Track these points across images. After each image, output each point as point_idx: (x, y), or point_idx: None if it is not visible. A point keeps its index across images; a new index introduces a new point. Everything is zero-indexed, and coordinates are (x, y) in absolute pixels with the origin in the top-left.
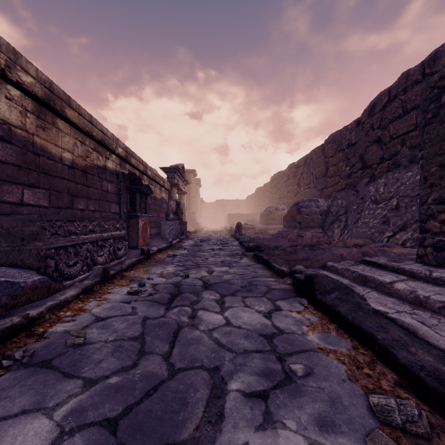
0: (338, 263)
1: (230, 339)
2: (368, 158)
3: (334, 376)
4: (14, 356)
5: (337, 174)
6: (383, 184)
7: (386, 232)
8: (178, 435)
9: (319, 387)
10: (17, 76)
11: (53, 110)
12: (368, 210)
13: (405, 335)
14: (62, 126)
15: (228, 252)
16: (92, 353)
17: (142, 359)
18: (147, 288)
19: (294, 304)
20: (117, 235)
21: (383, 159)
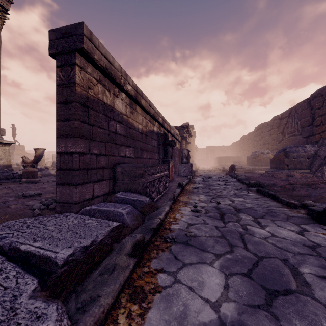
0: None
1: (283, 245)
2: None
3: None
4: (170, 237)
5: (324, 123)
6: None
7: None
8: (289, 287)
9: None
10: (126, 87)
11: (136, 102)
12: None
13: None
14: (138, 110)
15: (233, 186)
16: (204, 241)
17: (234, 249)
18: (199, 208)
19: (316, 228)
20: (165, 174)
21: None
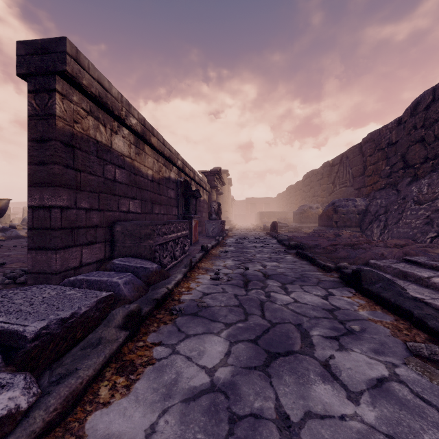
0: (380, 261)
1: (302, 310)
2: (410, 157)
3: (382, 333)
4: (176, 309)
5: (376, 173)
6: (427, 184)
7: (429, 233)
8: (292, 348)
9: (372, 337)
10: (129, 121)
11: (144, 140)
12: (410, 210)
13: (436, 312)
14: (147, 150)
15: (270, 249)
16: (217, 311)
17: (249, 317)
18: (221, 276)
19: (344, 291)
20: (184, 234)
21: (427, 159)
